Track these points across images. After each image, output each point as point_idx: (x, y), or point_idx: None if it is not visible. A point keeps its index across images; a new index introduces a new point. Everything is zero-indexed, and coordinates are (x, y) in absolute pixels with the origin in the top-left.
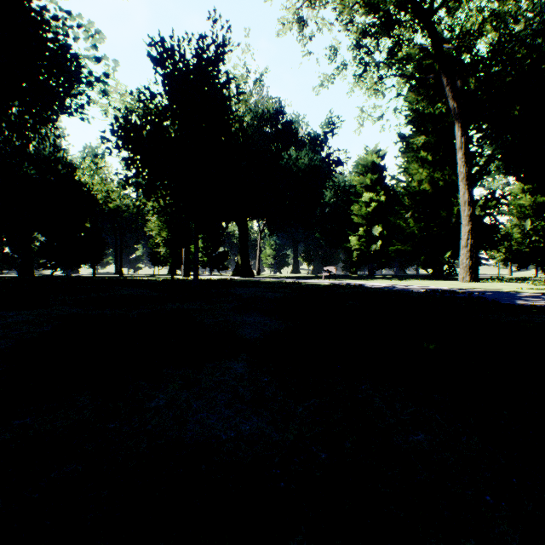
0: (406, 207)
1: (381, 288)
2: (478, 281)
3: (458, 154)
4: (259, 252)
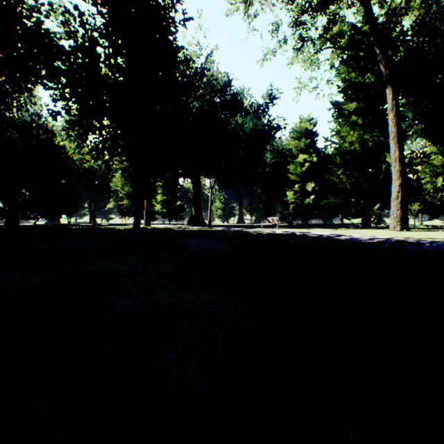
0: (338, 165)
1: (327, 237)
2: (408, 230)
3: (389, 115)
4: (210, 205)
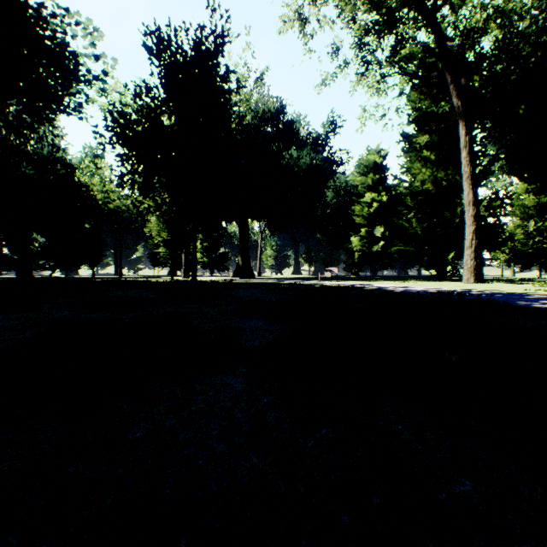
0: (409, 207)
1: (385, 289)
2: (482, 282)
3: (462, 153)
4: (260, 253)
